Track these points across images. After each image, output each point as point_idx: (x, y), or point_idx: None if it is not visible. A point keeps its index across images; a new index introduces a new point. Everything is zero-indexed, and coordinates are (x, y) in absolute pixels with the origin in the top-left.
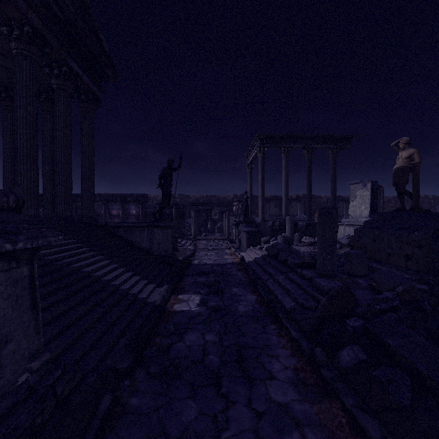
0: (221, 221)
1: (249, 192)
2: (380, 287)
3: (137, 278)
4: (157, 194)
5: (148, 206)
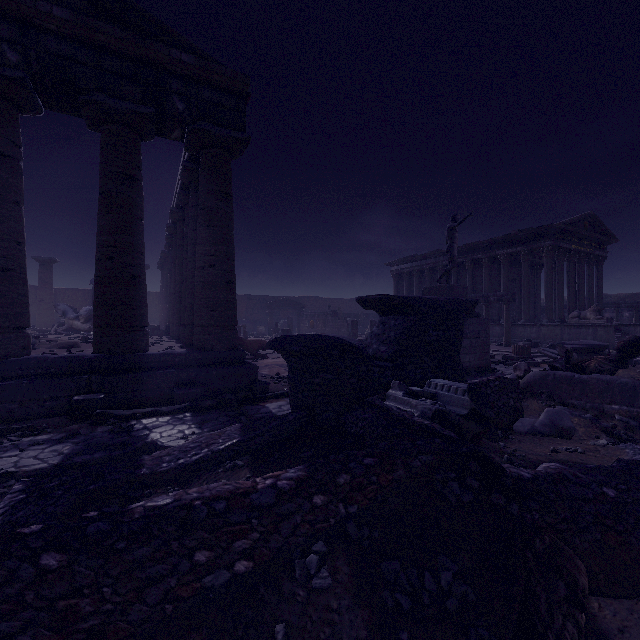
0: None
1: None
2: None
3: None
4: None
5: None
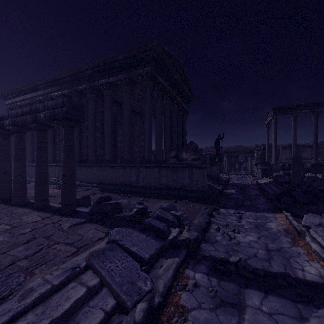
0: (246, 163)
1: (266, 143)
2: (312, 188)
3: (211, 182)
4: (202, 146)
5: (201, 155)
